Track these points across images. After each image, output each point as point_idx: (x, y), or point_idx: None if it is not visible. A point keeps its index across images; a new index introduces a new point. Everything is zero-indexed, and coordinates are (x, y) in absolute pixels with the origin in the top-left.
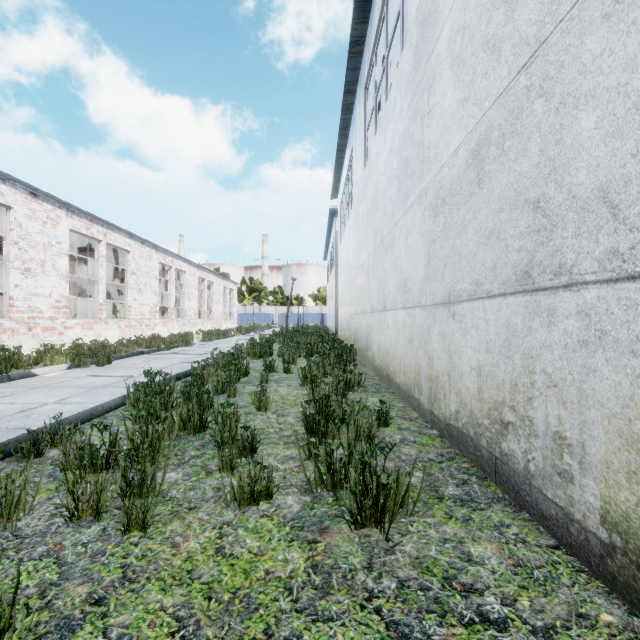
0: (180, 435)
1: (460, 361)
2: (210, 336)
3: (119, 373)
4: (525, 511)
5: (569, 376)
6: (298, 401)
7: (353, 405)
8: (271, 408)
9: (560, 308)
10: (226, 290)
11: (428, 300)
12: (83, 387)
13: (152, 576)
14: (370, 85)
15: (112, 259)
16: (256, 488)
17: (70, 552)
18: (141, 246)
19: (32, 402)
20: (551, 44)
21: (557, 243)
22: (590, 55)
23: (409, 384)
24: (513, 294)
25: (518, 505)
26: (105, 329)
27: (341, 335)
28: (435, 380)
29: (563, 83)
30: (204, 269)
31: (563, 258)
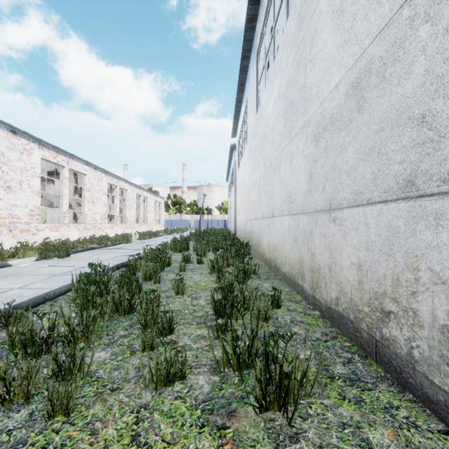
0: (113, 316)
1: (340, 257)
2: (144, 236)
3: (74, 264)
4: (408, 391)
5: None
6: (208, 286)
7: (251, 291)
8: (187, 292)
9: None
10: (156, 203)
11: (310, 208)
12: (44, 275)
13: None
14: (261, 51)
15: (73, 180)
16: (171, 370)
17: None
18: (94, 171)
19: (2, 287)
20: None
21: (446, 152)
22: None
23: (294, 273)
24: (395, 200)
25: (400, 385)
26: (67, 231)
27: (239, 235)
28: (317, 271)
29: None
30: (140, 188)
31: None
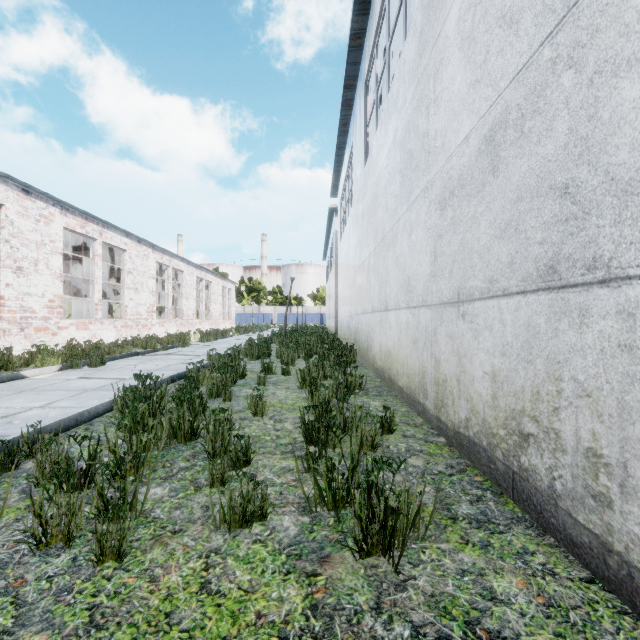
0: (170, 444)
1: (471, 365)
2: (208, 336)
3: (112, 375)
4: (550, 535)
5: (606, 385)
6: (296, 405)
7: (355, 411)
8: (268, 413)
9: (595, 307)
10: (225, 290)
11: (434, 299)
12: (73, 390)
13: (124, 621)
14: (371, 79)
15: (108, 258)
16: (248, 508)
17: (32, 589)
18: (138, 245)
19: (17, 406)
20: (583, 7)
21: (591, 233)
22: (635, 12)
23: (413, 387)
24: (535, 292)
25: (541, 527)
26: (100, 329)
27: (341, 335)
28: (442, 384)
29: (599, 49)
30: (202, 269)
31: (599, 250)
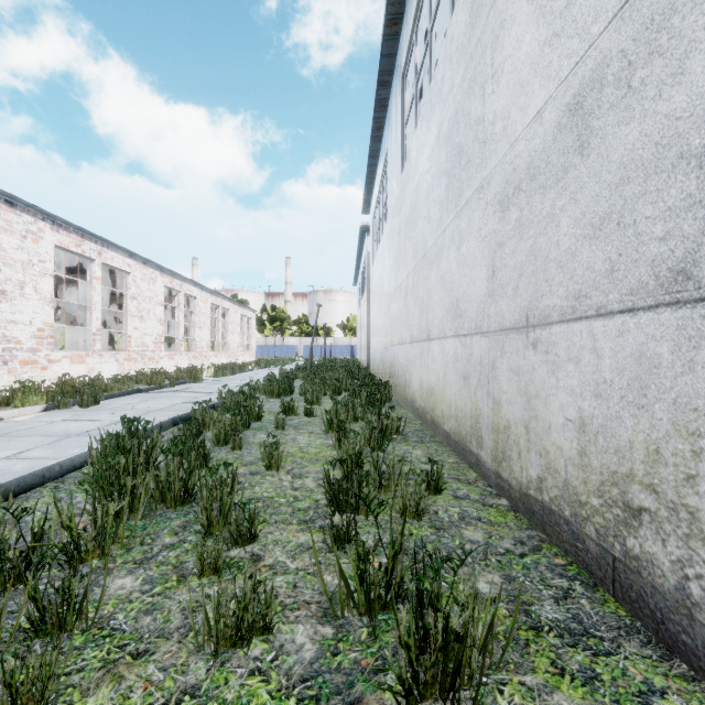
0: (155, 509)
1: (546, 408)
2: (223, 371)
3: (104, 416)
4: (679, 658)
5: None
6: (321, 455)
7: (393, 465)
8: (285, 466)
9: None
10: (244, 319)
11: (492, 324)
12: (52, 435)
13: None
14: (409, 72)
15: (110, 282)
16: (245, 618)
17: None
18: (143, 267)
19: None
20: None
21: None
22: None
23: (463, 433)
24: (652, 308)
25: (663, 643)
26: (99, 363)
27: (373, 369)
28: (503, 432)
29: None
30: (218, 295)
31: None
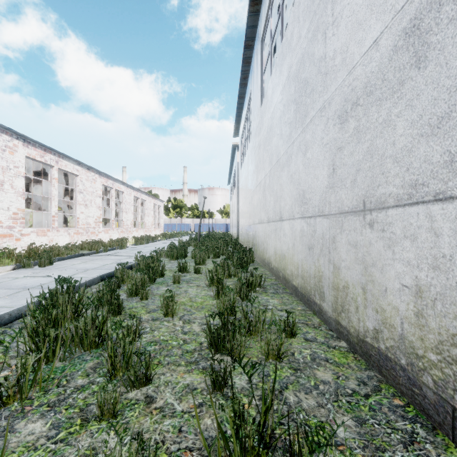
0: (75, 352)
1: (382, 275)
2: (141, 241)
3: (54, 274)
4: None
5: None
6: (205, 304)
7: (258, 315)
8: (178, 313)
9: None
10: (155, 206)
11: (333, 209)
12: (14, 288)
13: None
14: (266, 37)
15: (65, 181)
16: None
17: None
18: (87, 171)
19: None
20: None
21: None
22: None
23: (308, 288)
24: None
25: None
26: (57, 235)
27: (241, 240)
28: (343, 290)
29: None
30: (138, 190)
31: None
